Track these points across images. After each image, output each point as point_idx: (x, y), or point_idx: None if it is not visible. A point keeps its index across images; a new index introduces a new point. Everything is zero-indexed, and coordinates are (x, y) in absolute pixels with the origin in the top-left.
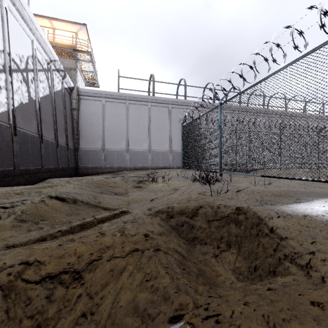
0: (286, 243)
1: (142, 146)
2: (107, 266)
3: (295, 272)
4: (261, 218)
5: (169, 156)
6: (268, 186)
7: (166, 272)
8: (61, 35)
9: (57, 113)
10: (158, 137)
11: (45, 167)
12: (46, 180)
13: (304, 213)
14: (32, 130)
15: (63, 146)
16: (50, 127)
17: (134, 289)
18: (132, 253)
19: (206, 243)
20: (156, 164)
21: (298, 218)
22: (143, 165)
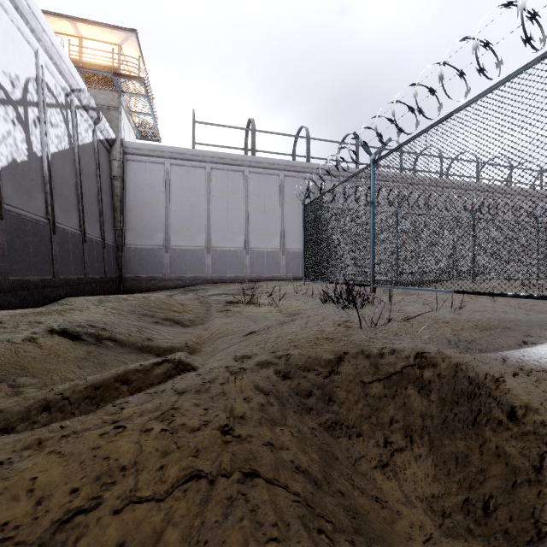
0: None
1: (233, 242)
2: (111, 532)
3: None
4: (477, 378)
5: (280, 259)
6: (458, 310)
7: None
8: (93, 48)
9: (83, 183)
10: (261, 227)
11: (60, 277)
12: (62, 300)
13: None
14: (34, 211)
15: (95, 241)
16: (70, 206)
17: None
18: (184, 486)
19: (360, 433)
20: (257, 273)
21: None
22: (236, 275)
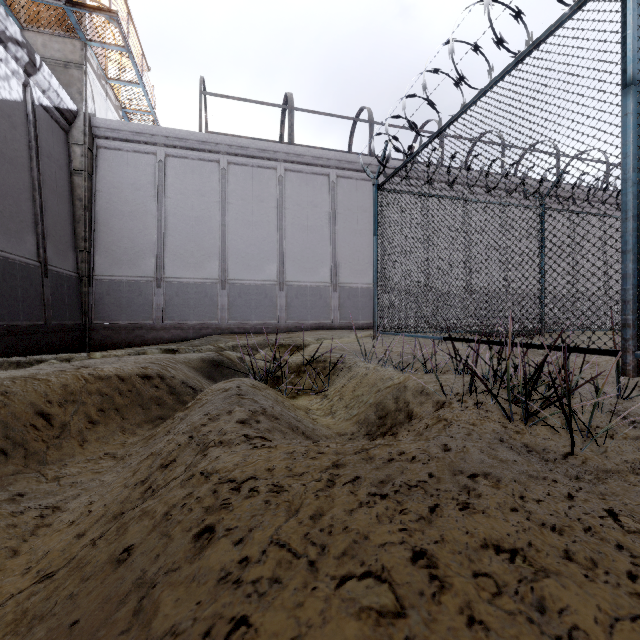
0: None
1: (261, 273)
2: None
3: None
4: None
5: (330, 298)
6: None
7: None
8: None
9: None
10: (302, 250)
11: None
12: None
13: None
14: None
15: (19, 263)
16: None
17: None
18: None
19: None
20: (297, 319)
21: None
22: (265, 321)
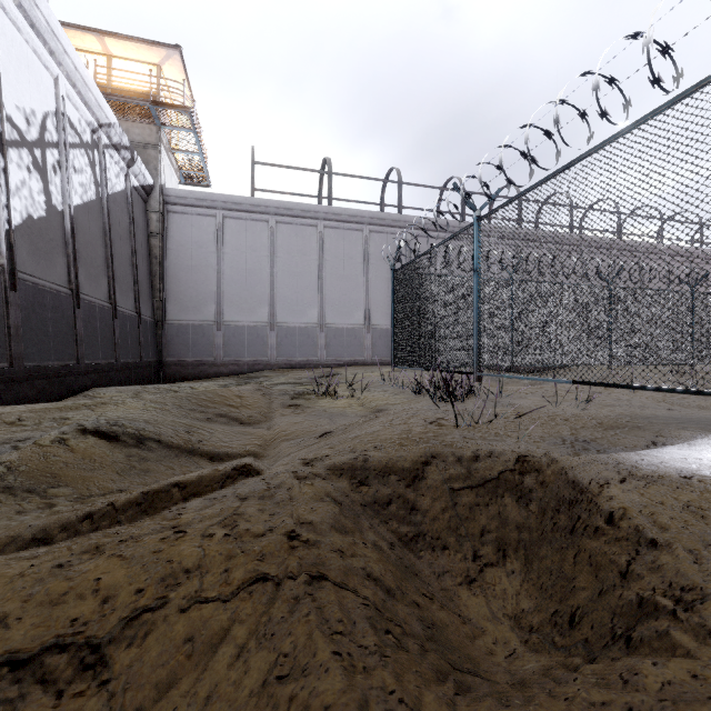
0: (655, 557)
1: (304, 317)
2: (179, 628)
3: (692, 648)
4: (580, 484)
5: (364, 338)
6: (585, 404)
7: (336, 652)
8: (125, 70)
9: (114, 242)
10: (339, 297)
11: (85, 362)
12: (88, 390)
13: (684, 473)
14: (54, 280)
15: (128, 315)
16: (98, 273)
17: (241, 704)
18: (250, 588)
19: (446, 546)
20: (335, 356)
21: (672, 485)
22: (308, 359)
